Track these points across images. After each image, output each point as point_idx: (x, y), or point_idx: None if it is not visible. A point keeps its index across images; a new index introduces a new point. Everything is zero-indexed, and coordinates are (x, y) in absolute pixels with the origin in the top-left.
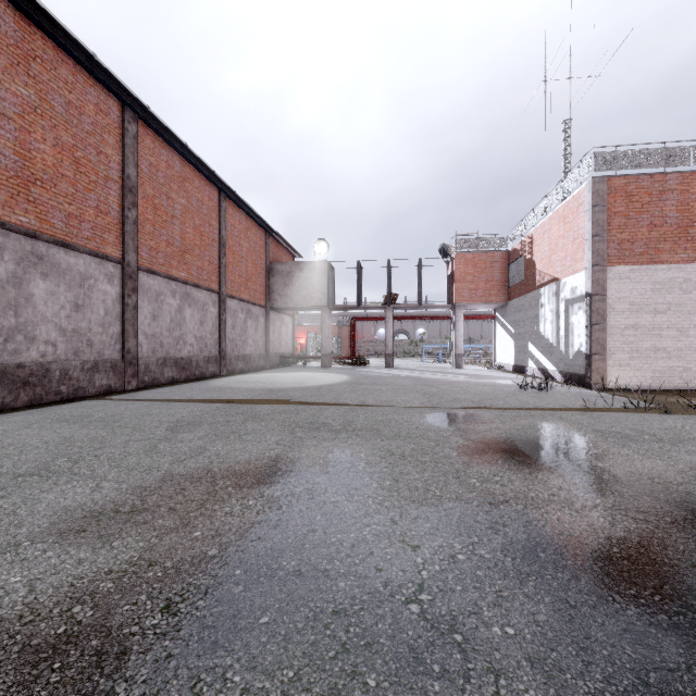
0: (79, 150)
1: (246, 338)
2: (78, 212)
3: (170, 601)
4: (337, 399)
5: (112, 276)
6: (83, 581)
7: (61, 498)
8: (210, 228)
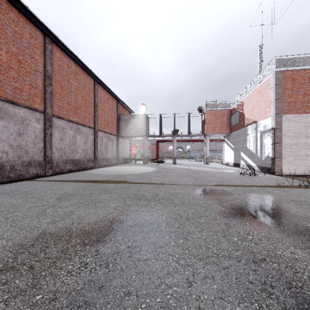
0: (21, 55)
1: (107, 150)
2: (20, 86)
3: None
4: (150, 180)
5: (39, 119)
6: None
7: None
8: (89, 98)
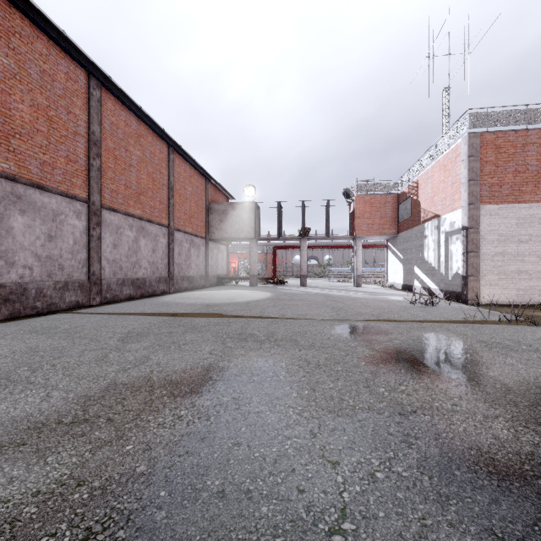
0: (52, 110)
1: (190, 263)
2: (51, 160)
3: (89, 532)
4: (262, 313)
5: (80, 213)
6: (8, 504)
7: (12, 408)
8: (161, 175)
